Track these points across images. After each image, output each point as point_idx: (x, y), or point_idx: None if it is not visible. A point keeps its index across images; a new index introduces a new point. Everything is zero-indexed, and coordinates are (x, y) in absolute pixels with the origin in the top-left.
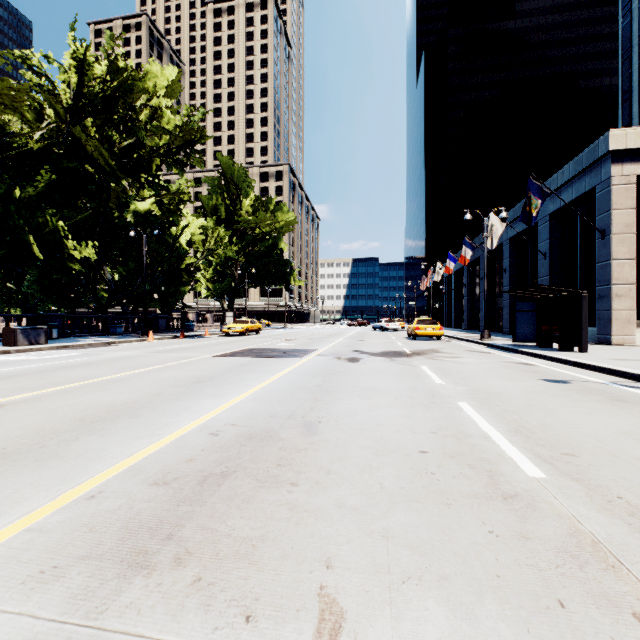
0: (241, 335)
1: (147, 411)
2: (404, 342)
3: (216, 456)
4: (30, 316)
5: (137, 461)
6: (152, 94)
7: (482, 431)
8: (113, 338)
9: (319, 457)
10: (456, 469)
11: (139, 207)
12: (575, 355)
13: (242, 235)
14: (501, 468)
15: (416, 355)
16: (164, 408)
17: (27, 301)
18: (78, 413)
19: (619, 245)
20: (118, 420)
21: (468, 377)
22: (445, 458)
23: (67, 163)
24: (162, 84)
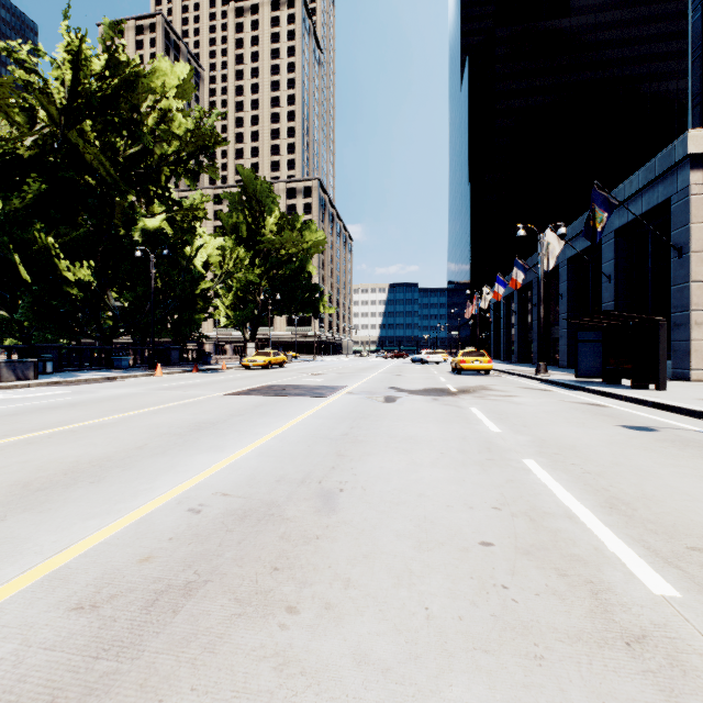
0: (263, 369)
1: (117, 472)
2: (448, 377)
3: (186, 551)
4: (21, 347)
5: (69, 560)
6: (161, 95)
7: (563, 506)
8: (116, 372)
9: (335, 553)
10: (539, 578)
11: (148, 224)
12: (653, 394)
13: (266, 257)
14: (606, 576)
15: (463, 393)
16: (141, 467)
17: (22, 330)
18: (26, 475)
19: (699, 265)
20: (73, 486)
21: (529, 422)
22: (519, 556)
23: (62, 173)
24: (172, 84)
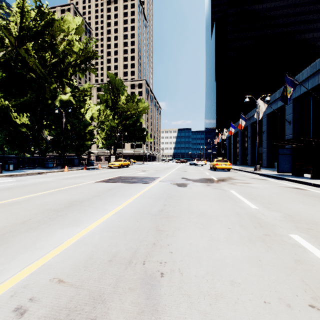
0: (118, 168)
1: None
2: (209, 172)
3: None
4: None
5: None
6: (67, 33)
7: None
8: (45, 170)
9: None
10: None
11: (62, 98)
12: None
13: (120, 115)
14: None
15: (221, 181)
16: (11, 243)
17: (2, 149)
18: None
19: None
20: None
21: (271, 201)
22: None
23: (17, 70)
24: (73, 27)
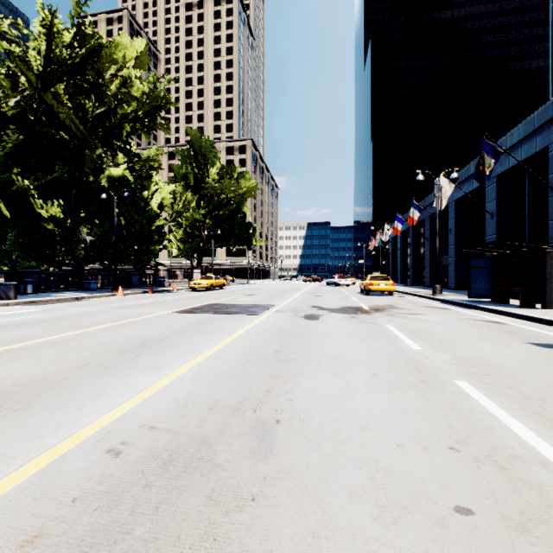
0: (206, 290)
1: (48, 397)
2: (359, 297)
3: (87, 524)
4: (6, 272)
5: None
6: (122, 65)
7: (528, 446)
8: (85, 293)
9: (276, 529)
10: None
11: (113, 173)
12: (542, 312)
13: (209, 200)
14: None
15: (375, 311)
16: (74, 391)
17: (11, 259)
18: None
19: None
20: None
21: (444, 340)
22: (514, 535)
23: (40, 128)
24: (131, 56)
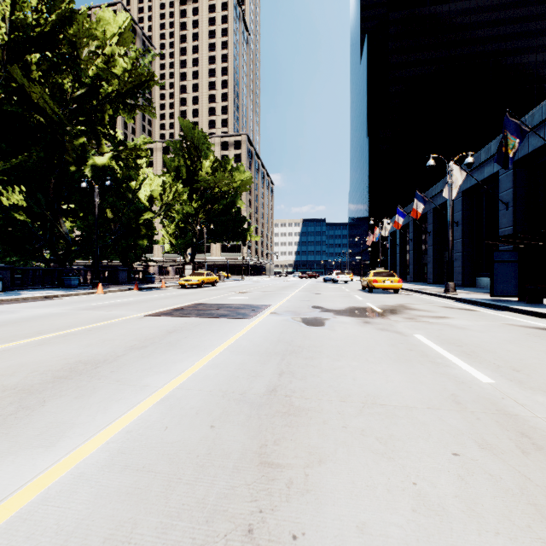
0: (197, 287)
1: None
2: (362, 295)
3: None
4: None
5: None
6: (103, 42)
7: None
8: (62, 291)
9: None
10: None
11: (97, 162)
12: None
13: (202, 194)
14: None
15: (390, 314)
16: None
17: None
18: None
19: None
20: None
21: (513, 362)
22: None
23: (8, 107)
24: (113, 32)
